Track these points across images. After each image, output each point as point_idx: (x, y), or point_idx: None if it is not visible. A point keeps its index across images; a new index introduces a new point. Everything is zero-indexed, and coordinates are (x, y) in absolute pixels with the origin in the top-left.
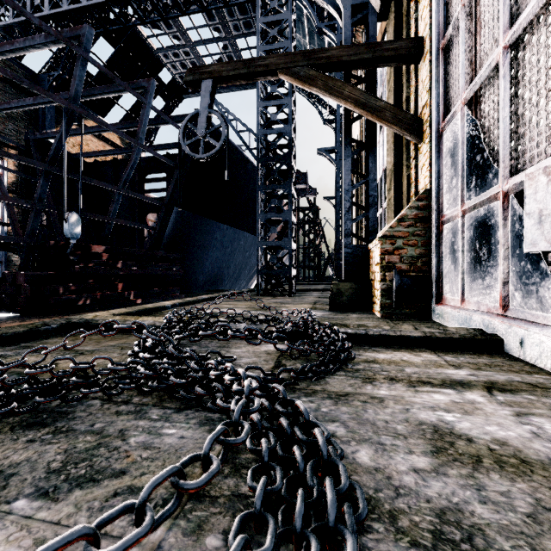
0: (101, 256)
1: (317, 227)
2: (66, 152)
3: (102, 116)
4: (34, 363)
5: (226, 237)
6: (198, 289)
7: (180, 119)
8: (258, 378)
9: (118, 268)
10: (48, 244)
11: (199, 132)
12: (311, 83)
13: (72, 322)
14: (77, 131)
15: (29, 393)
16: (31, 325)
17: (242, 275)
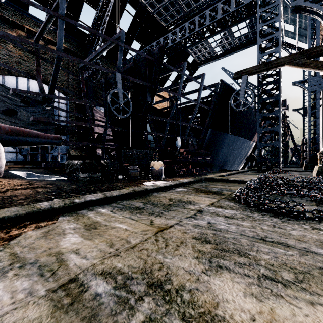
0: (183, 153)
1: (286, 129)
2: (156, 109)
3: (162, 87)
4: (257, 182)
5: (230, 141)
6: (215, 169)
7: (212, 86)
8: (320, 190)
9: (189, 158)
10: (167, 150)
11: (240, 99)
12: (305, 66)
13: (207, 178)
14: (165, 100)
15: (255, 188)
16: (198, 178)
17: (235, 161)
